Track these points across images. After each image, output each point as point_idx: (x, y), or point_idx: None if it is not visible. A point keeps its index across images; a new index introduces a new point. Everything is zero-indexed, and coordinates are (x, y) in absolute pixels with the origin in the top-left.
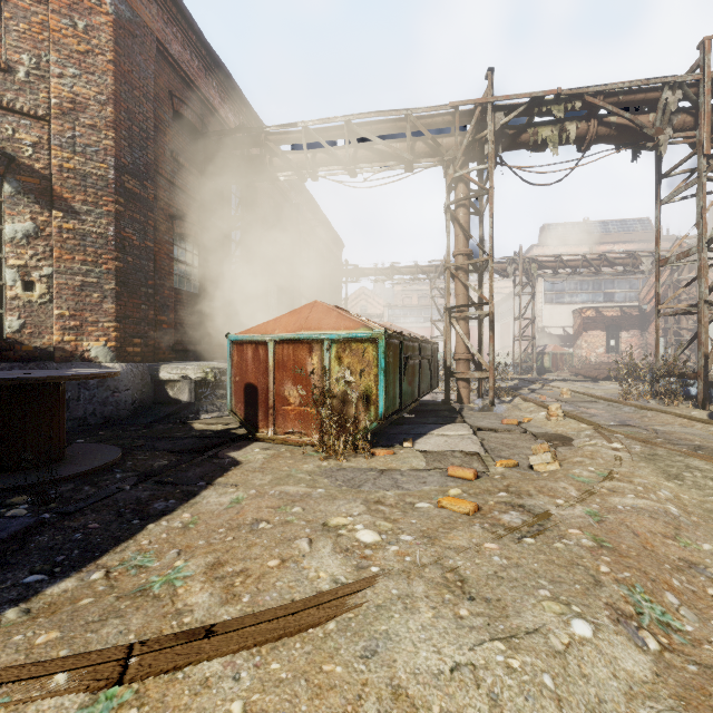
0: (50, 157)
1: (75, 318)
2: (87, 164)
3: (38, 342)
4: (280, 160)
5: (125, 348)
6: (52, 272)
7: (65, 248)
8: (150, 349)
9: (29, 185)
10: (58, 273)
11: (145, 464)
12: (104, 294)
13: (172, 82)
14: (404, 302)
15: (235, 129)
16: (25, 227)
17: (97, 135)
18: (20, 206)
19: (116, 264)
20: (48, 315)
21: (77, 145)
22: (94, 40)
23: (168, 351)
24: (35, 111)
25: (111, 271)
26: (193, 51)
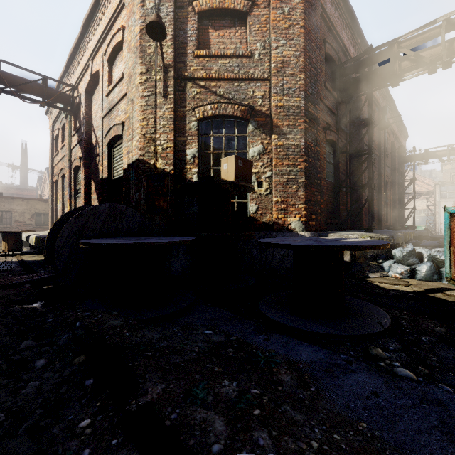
0: (269, 102)
1: (283, 202)
2: (289, 100)
3: (264, 219)
4: (409, 62)
5: (308, 222)
6: (271, 174)
7: (278, 158)
8: (318, 222)
9: (260, 122)
10: (275, 174)
11: (420, 326)
12: (298, 186)
13: (324, 33)
14: (454, 179)
15: (368, 51)
16: (258, 149)
17: (294, 79)
18: (256, 136)
19: (304, 164)
20: (268, 202)
21: (284, 89)
22: (293, 17)
23: (323, 224)
24: (263, 76)
25: (302, 169)
26: (335, 6)
